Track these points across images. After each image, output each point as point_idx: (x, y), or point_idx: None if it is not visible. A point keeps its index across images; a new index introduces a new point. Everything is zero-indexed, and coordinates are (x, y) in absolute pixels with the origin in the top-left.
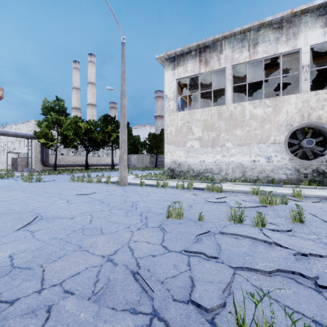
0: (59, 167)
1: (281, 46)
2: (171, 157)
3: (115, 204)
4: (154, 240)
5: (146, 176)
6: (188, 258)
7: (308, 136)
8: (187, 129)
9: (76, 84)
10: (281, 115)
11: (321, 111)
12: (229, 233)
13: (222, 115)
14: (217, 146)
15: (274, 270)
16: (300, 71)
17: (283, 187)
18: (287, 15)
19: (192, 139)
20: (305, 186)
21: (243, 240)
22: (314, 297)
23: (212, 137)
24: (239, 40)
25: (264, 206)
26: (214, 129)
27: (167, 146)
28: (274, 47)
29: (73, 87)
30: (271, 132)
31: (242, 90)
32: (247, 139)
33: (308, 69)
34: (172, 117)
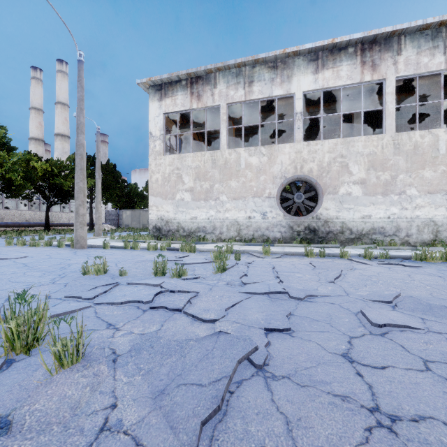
0: (0, 228)
1: (276, 88)
2: (158, 212)
3: (40, 267)
4: (44, 292)
5: (125, 237)
6: (62, 301)
7: (302, 190)
8: (177, 177)
9: (37, 103)
10: (276, 165)
11: (312, 164)
12: (134, 283)
13: (216, 162)
14: (211, 200)
15: (126, 301)
16: (294, 118)
17: (275, 246)
18: (280, 54)
19: (183, 190)
20: (295, 245)
21: (140, 287)
22: (134, 314)
23: (205, 189)
24: (234, 74)
25: (214, 262)
26: (208, 179)
27: (152, 199)
28: (269, 89)
29: (31, 106)
30: (266, 184)
31: (258, 133)
32: (243, 191)
33: (301, 117)
34: (159, 162)
